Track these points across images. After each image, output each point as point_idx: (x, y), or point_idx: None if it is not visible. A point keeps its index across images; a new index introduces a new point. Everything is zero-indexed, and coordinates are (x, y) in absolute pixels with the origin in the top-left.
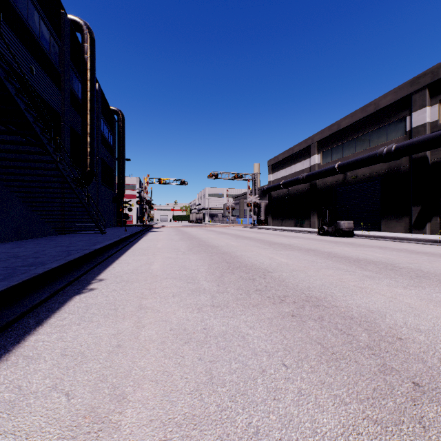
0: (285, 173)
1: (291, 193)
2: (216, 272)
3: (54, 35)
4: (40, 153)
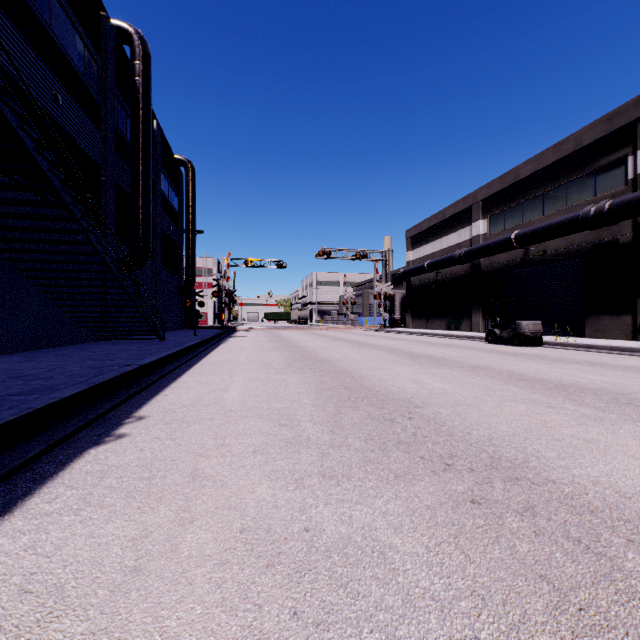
0: (432, 249)
1: (442, 279)
2: (328, 406)
3: (91, 48)
4: (62, 218)
